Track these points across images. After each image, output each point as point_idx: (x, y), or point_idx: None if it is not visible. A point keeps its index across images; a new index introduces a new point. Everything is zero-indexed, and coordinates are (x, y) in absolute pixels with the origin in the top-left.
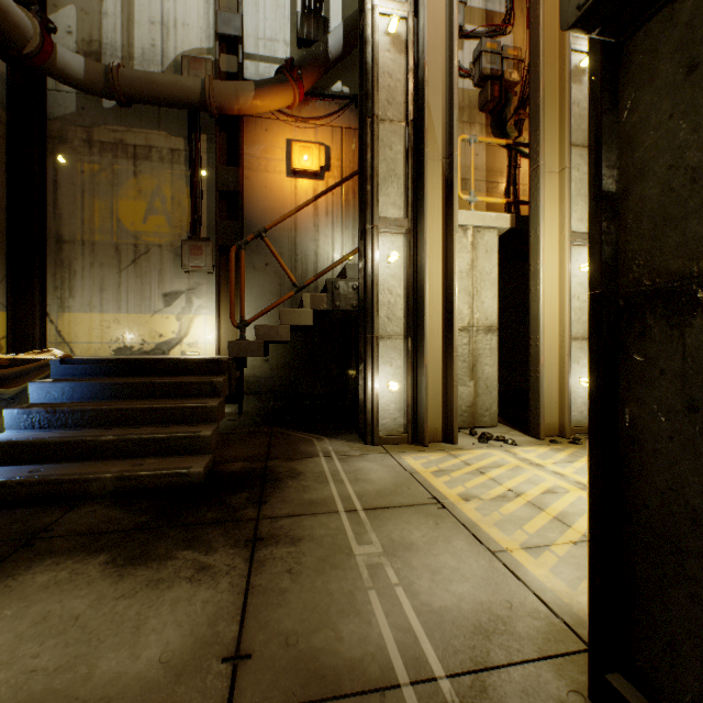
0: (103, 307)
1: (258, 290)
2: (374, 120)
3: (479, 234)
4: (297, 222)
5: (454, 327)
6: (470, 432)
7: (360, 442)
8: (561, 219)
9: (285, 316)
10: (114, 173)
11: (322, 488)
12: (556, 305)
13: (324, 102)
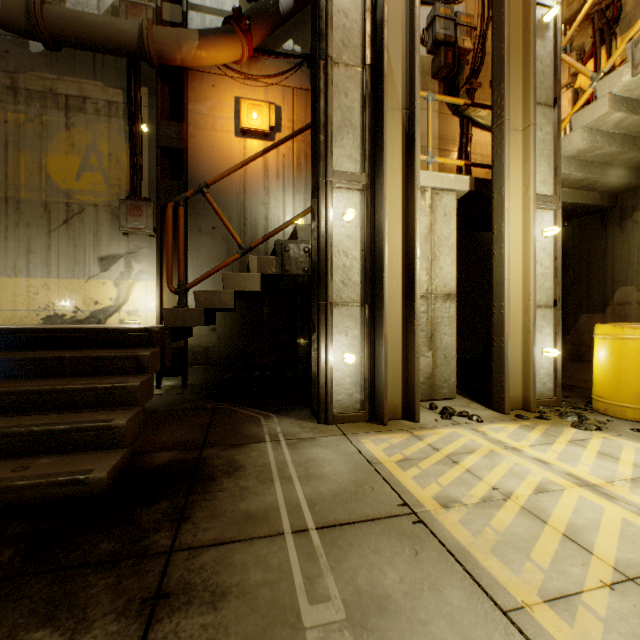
0: (30, 271)
1: (204, 255)
2: (327, 62)
3: (437, 196)
4: (246, 184)
5: (415, 293)
6: (430, 406)
7: (313, 420)
8: (526, 179)
9: (228, 281)
10: (43, 124)
11: (264, 491)
12: (519, 271)
13: (275, 60)
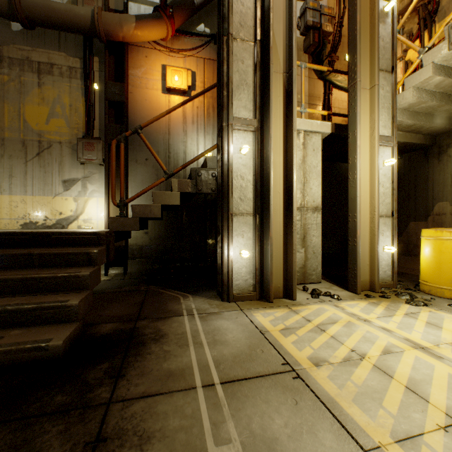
0: (12, 190)
1: (140, 179)
2: (229, 37)
3: (308, 137)
4: (170, 128)
5: (293, 207)
6: (303, 288)
7: (218, 299)
8: (372, 124)
9: (157, 197)
10: (21, 83)
11: (182, 353)
12: (367, 191)
13: (191, 38)
